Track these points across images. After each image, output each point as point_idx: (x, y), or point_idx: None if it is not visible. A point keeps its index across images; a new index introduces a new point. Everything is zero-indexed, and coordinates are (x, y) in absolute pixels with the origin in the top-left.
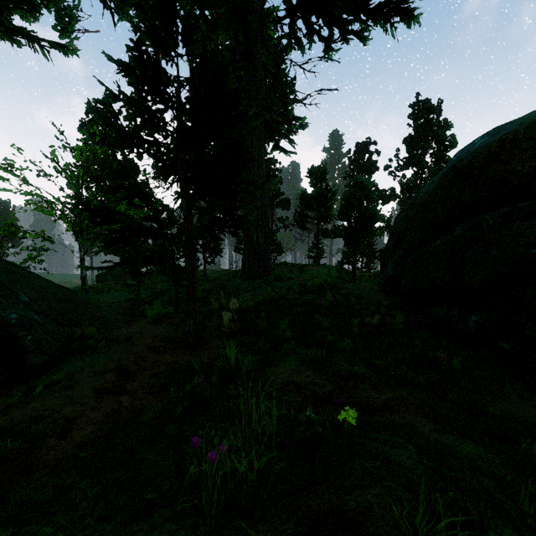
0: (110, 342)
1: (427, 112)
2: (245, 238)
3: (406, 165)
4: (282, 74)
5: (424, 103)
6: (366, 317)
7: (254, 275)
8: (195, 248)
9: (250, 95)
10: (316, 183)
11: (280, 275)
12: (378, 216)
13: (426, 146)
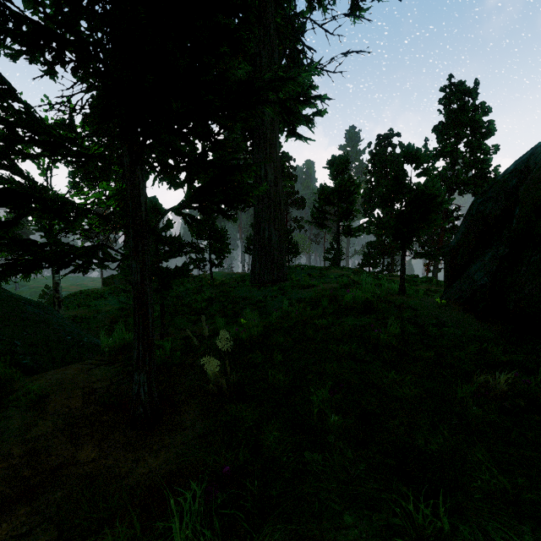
0: (5, 406)
1: (461, 96)
2: (255, 235)
3: (436, 156)
4: (300, 40)
5: (457, 86)
6: (477, 372)
7: (265, 281)
8: (200, 249)
9: (261, 62)
10: (336, 175)
11: (299, 281)
12: (439, 200)
13: (461, 134)
